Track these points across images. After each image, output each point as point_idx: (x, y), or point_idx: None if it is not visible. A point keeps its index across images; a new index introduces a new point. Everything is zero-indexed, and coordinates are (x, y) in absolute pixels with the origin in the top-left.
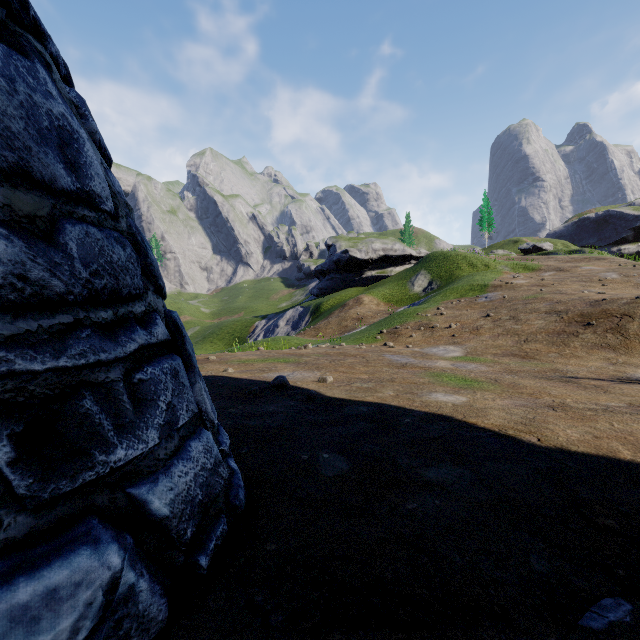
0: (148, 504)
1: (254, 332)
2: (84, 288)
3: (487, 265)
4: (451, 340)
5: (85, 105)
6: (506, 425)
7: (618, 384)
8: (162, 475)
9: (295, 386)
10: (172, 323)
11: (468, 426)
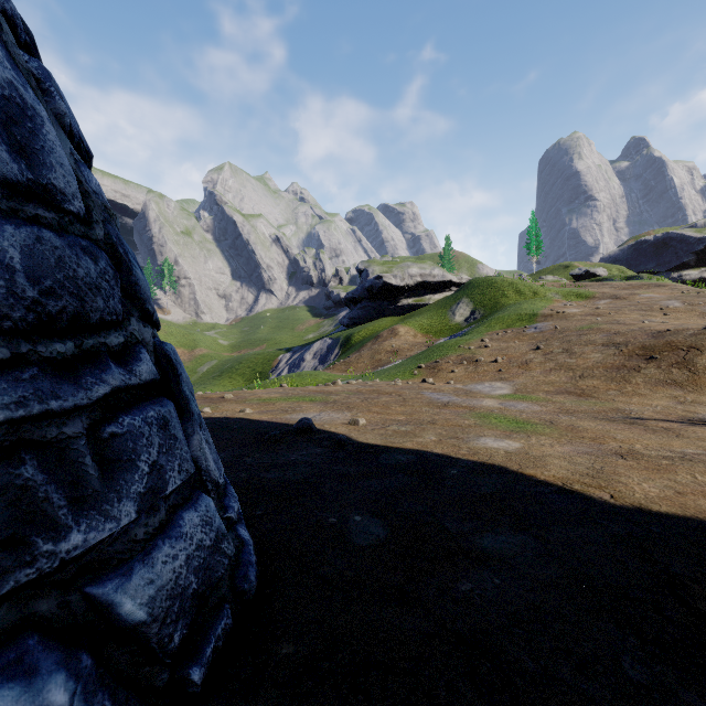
0: (116, 607)
1: (277, 366)
2: (29, 311)
3: (536, 292)
4: (497, 376)
5: (51, 80)
6: (570, 478)
7: (690, 426)
8: (139, 563)
9: (322, 430)
10: (164, 358)
11: (526, 479)
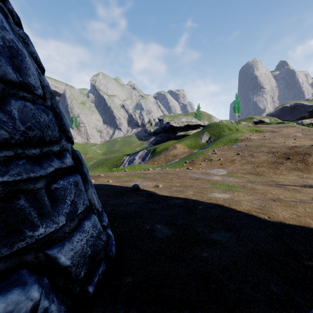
0: (58, 259)
1: (123, 162)
2: (21, 136)
3: (237, 129)
4: (220, 166)
5: (28, 38)
6: (251, 209)
7: (305, 188)
8: (67, 242)
9: (143, 189)
10: (76, 156)
11: (232, 210)
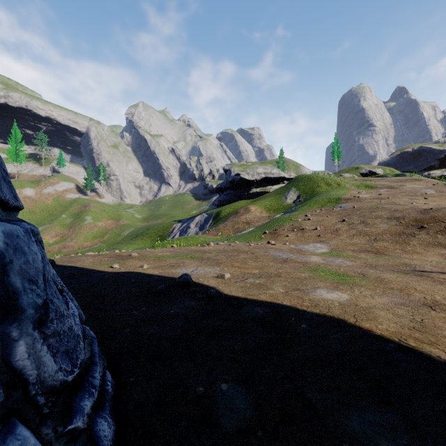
0: None
1: (172, 232)
2: None
3: (339, 184)
4: (318, 239)
5: None
6: (402, 332)
7: None
8: None
9: (197, 283)
10: None
11: (366, 334)
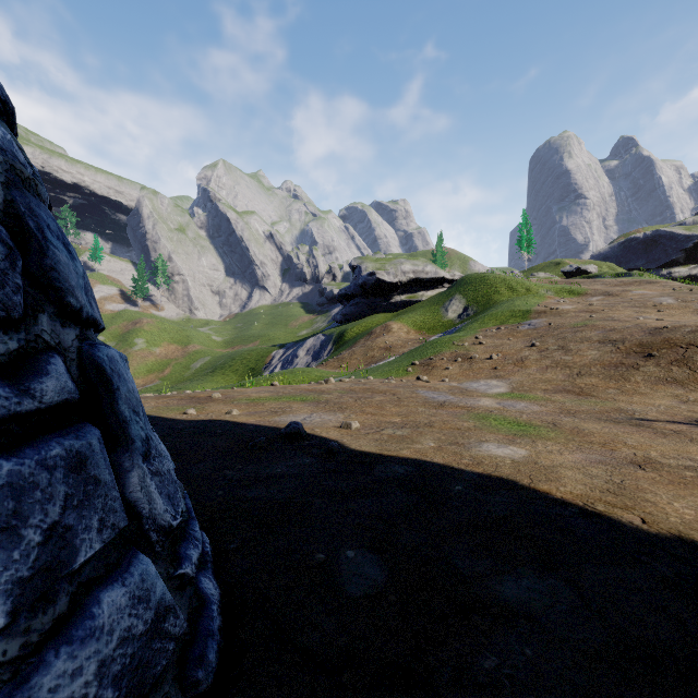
0: None
1: (271, 363)
2: None
3: (528, 289)
4: (493, 373)
5: None
6: (590, 495)
7: None
8: None
9: (312, 434)
10: (93, 368)
11: (541, 497)
